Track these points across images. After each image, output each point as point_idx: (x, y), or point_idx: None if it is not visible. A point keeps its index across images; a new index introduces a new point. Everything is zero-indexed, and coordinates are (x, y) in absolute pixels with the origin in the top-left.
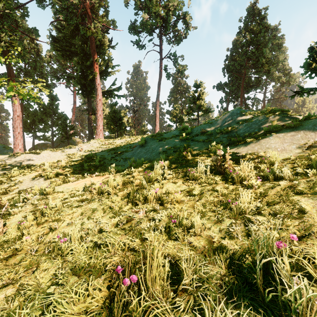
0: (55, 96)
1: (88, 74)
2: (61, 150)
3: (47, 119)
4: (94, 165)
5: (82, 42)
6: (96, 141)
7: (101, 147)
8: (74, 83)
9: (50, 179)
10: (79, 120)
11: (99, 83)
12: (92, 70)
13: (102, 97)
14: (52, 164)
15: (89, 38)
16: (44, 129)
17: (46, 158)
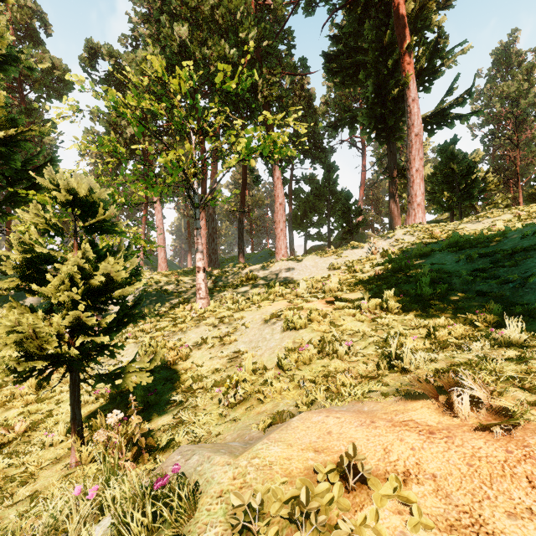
0: (333, 165)
1: (389, 88)
2: (336, 254)
3: (322, 207)
4: (415, 293)
5: (378, 30)
6: (408, 231)
7: (422, 243)
8: (361, 121)
9: (294, 328)
10: (371, 201)
11: (414, 98)
12: (399, 77)
13: (421, 128)
14: (313, 284)
15: (392, 7)
16: (318, 223)
17: (309, 269)
